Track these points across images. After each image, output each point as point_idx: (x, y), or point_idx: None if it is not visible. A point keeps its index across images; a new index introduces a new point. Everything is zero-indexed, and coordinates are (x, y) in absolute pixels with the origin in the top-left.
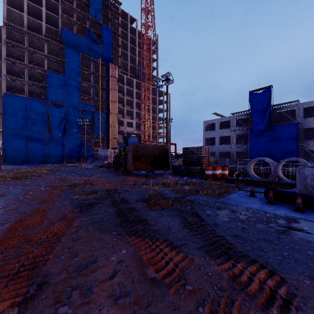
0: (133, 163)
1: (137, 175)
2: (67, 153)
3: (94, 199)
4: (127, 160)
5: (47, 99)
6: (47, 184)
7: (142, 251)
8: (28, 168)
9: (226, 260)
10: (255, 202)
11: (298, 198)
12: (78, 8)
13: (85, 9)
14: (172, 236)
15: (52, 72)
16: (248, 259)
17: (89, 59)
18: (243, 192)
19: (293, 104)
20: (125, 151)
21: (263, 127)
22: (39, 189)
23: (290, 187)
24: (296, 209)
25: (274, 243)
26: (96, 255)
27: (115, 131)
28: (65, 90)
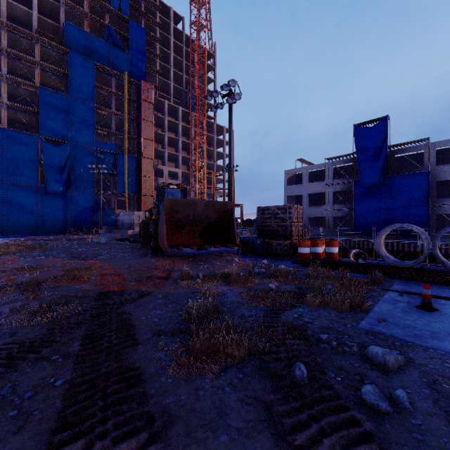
0: (170, 233)
1: (177, 255)
2: (72, 218)
3: (47, 327)
4: (158, 229)
5: (39, 132)
6: None
7: None
8: None
9: None
10: None
11: None
12: None
13: None
14: None
15: (48, 89)
16: None
17: (109, 73)
18: (393, 295)
19: (420, 145)
20: (159, 213)
21: (376, 179)
22: None
23: None
24: None
25: None
26: None
27: (149, 184)
28: (70, 118)
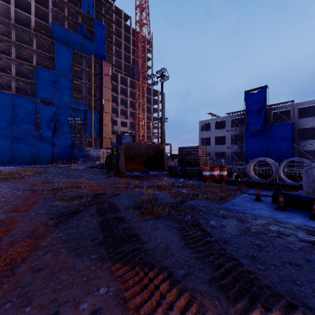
0: (126, 163)
1: (130, 176)
2: (57, 153)
3: (77, 206)
4: (119, 161)
5: (36, 96)
6: (28, 188)
7: (128, 291)
8: (13, 169)
9: (250, 303)
10: (263, 208)
11: (314, 204)
12: (69, 3)
13: (77, 4)
14: (171, 260)
15: (42, 68)
16: (282, 301)
17: (81, 56)
18: (246, 195)
19: (288, 105)
20: (117, 151)
21: (259, 127)
22: (15, 194)
23: (295, 189)
24: (312, 216)
25: (304, 268)
26: (60, 299)
27: (108, 130)
28: (56, 87)
